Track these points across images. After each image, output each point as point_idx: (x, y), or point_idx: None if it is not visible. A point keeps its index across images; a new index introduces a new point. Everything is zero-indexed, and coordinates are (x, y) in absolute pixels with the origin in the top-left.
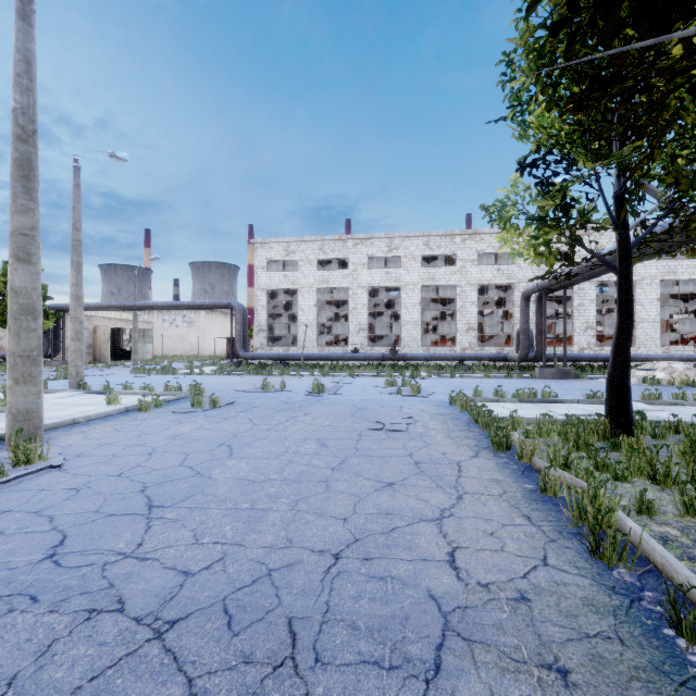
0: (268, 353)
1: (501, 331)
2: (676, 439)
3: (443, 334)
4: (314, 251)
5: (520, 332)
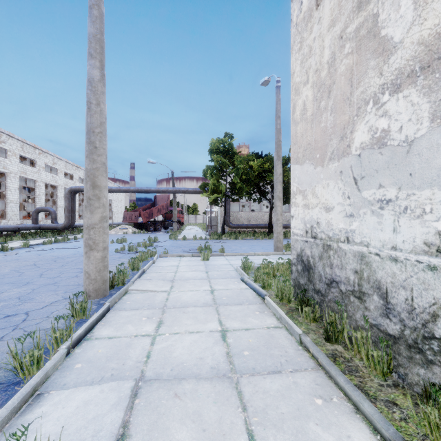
0: None
1: None
2: None
3: None
4: None
5: (67, 211)
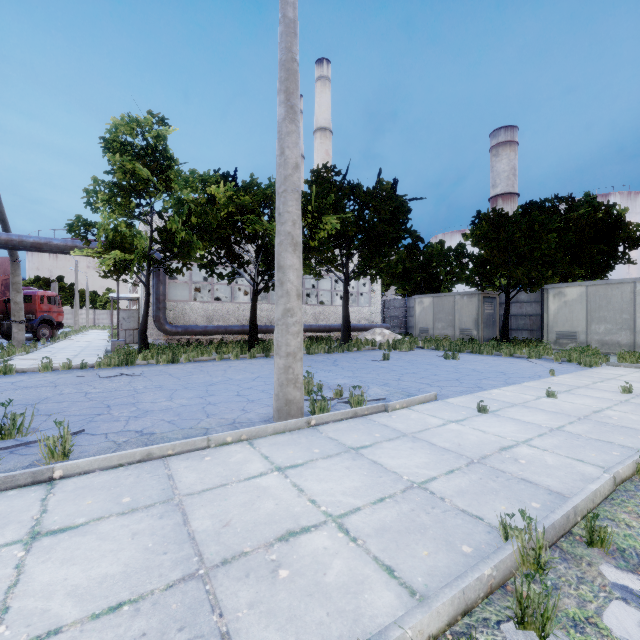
0: None
1: None
2: None
3: None
4: None
5: None
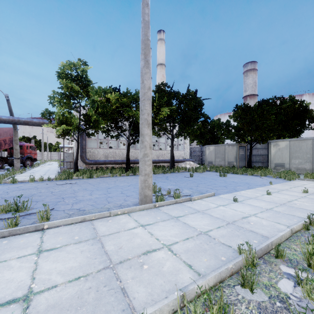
0: None
1: None
2: None
3: None
4: None
5: None
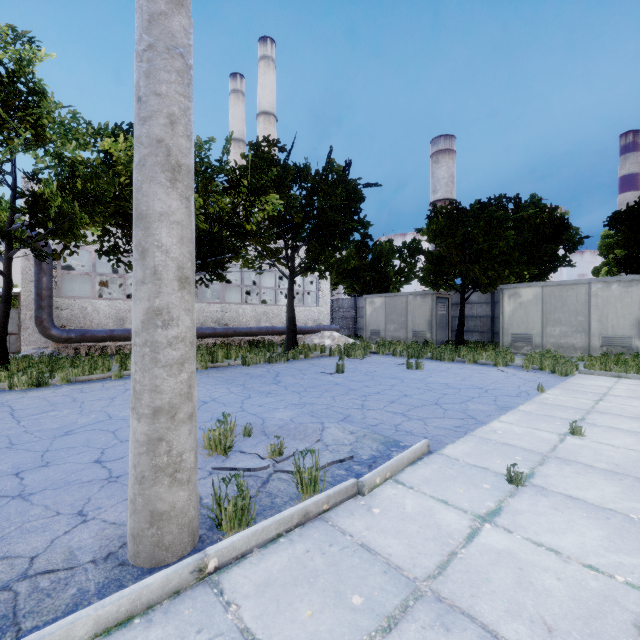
0: None
1: None
2: None
3: None
4: None
5: None
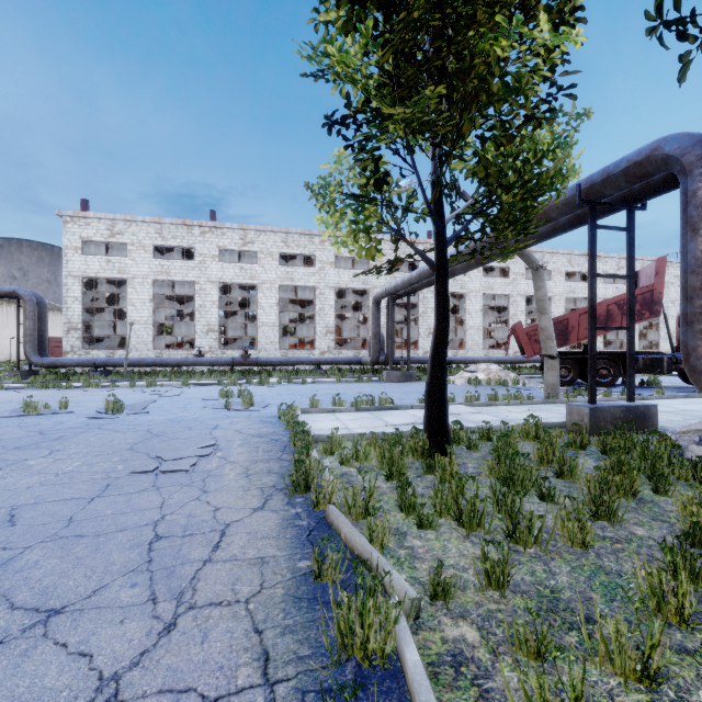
0: (77, 359)
1: (362, 335)
2: (488, 448)
3: (302, 337)
4: (150, 235)
5: (372, 336)
